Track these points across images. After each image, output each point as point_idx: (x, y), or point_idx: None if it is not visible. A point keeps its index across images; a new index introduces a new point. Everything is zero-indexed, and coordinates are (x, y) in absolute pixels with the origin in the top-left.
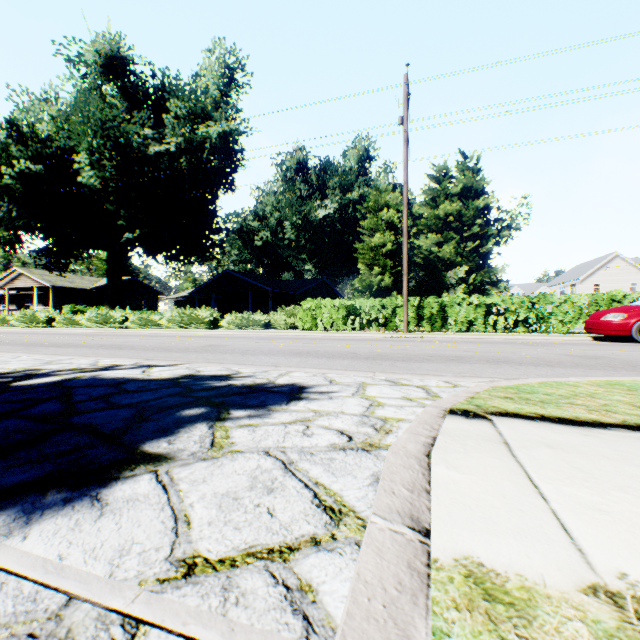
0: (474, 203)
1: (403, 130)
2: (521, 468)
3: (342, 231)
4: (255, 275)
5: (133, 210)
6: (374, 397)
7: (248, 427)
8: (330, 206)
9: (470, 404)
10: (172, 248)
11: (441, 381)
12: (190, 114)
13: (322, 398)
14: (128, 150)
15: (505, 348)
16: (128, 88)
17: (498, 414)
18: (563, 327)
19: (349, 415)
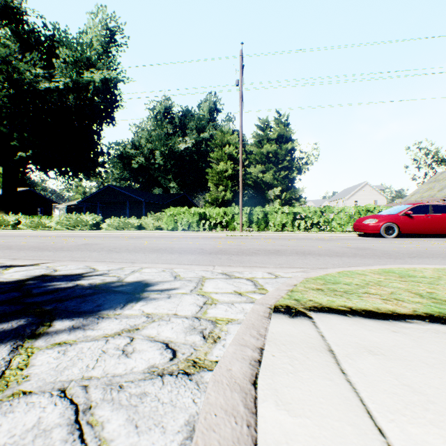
0: (285, 146)
1: (239, 89)
2: (356, 394)
3: (198, 160)
4: (132, 189)
5: (26, 133)
6: (210, 293)
7: (61, 346)
8: (189, 141)
9: (291, 299)
10: (62, 166)
11: (266, 272)
12: (77, 61)
13: (161, 297)
14: (20, 84)
15: (307, 243)
16: (21, 33)
17: (316, 309)
18: (340, 228)
19: (181, 318)
